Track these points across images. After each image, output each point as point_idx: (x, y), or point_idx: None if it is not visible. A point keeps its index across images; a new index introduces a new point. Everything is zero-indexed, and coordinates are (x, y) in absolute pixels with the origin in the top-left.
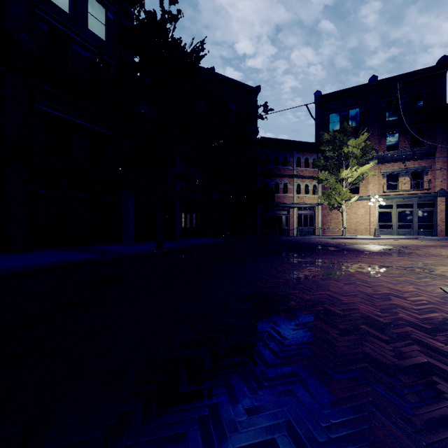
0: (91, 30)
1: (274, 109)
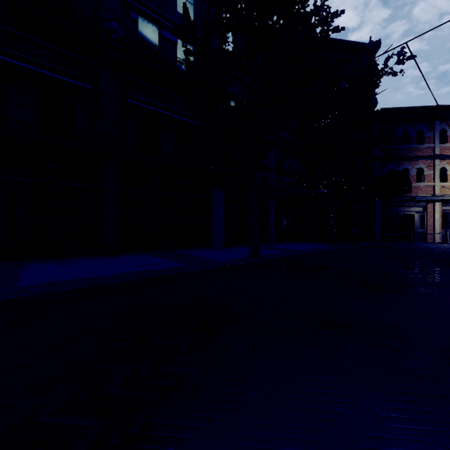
0: (180, 12)
1: (415, 55)
